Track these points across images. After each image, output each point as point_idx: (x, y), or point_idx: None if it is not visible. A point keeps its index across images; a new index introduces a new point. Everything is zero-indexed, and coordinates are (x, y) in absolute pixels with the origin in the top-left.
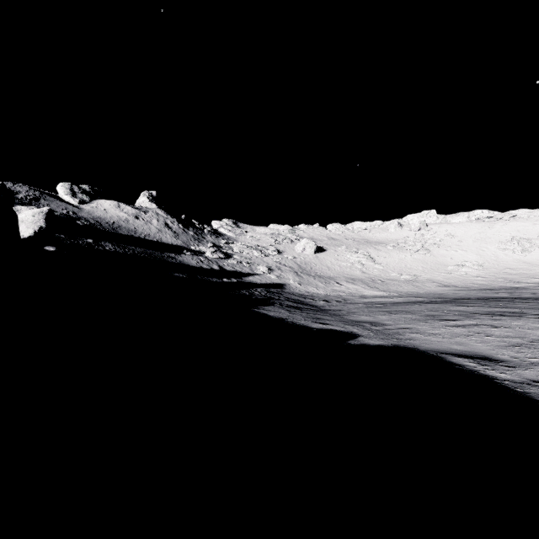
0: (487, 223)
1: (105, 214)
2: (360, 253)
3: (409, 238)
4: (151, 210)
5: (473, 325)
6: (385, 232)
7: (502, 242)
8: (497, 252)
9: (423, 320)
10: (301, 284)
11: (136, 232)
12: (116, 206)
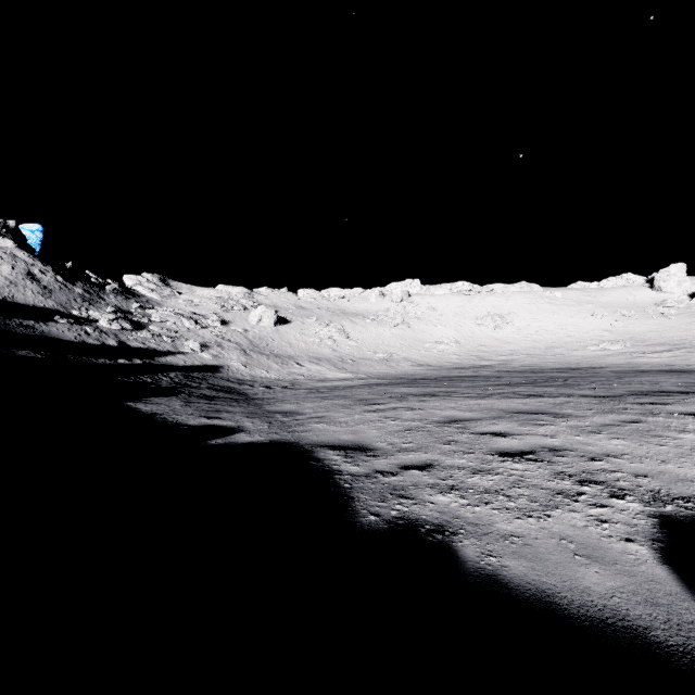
0: (467, 297)
1: None
2: (333, 326)
3: (390, 310)
4: (1, 249)
5: (393, 408)
6: (365, 301)
7: (478, 318)
8: (473, 328)
9: (349, 406)
10: (246, 365)
11: None
12: None
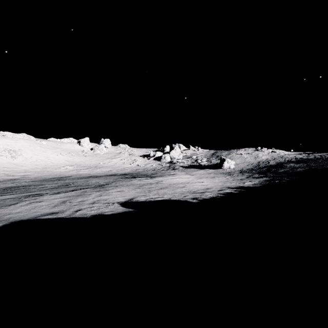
0: None
1: None
2: None
3: None
4: None
5: (30, 203)
6: None
7: None
8: None
9: None
10: None
11: None
12: None
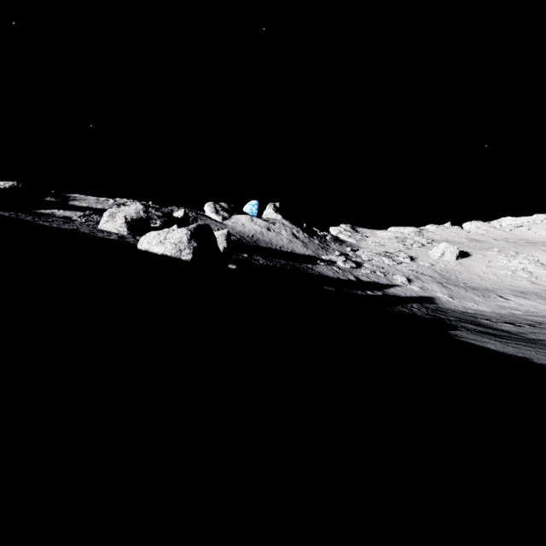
0: None
1: (244, 228)
2: (522, 257)
3: None
4: (277, 221)
5: None
6: None
7: None
8: None
9: None
10: (452, 297)
11: (272, 244)
12: (250, 220)
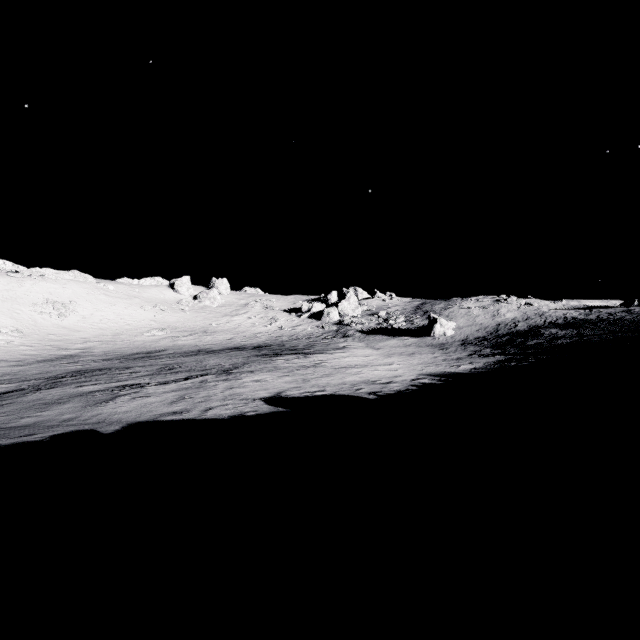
0: (14, 279)
1: None
2: None
3: None
4: None
5: (134, 399)
6: None
7: (38, 305)
8: (34, 315)
9: (93, 405)
10: None
11: None
12: None
